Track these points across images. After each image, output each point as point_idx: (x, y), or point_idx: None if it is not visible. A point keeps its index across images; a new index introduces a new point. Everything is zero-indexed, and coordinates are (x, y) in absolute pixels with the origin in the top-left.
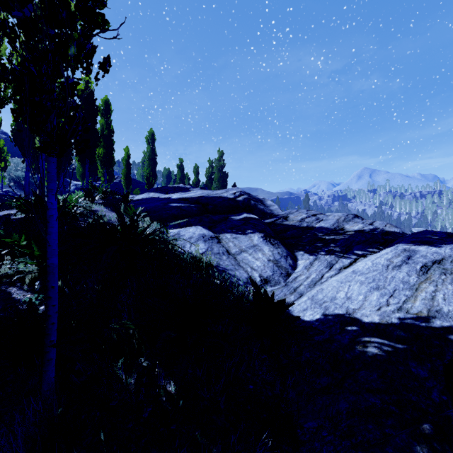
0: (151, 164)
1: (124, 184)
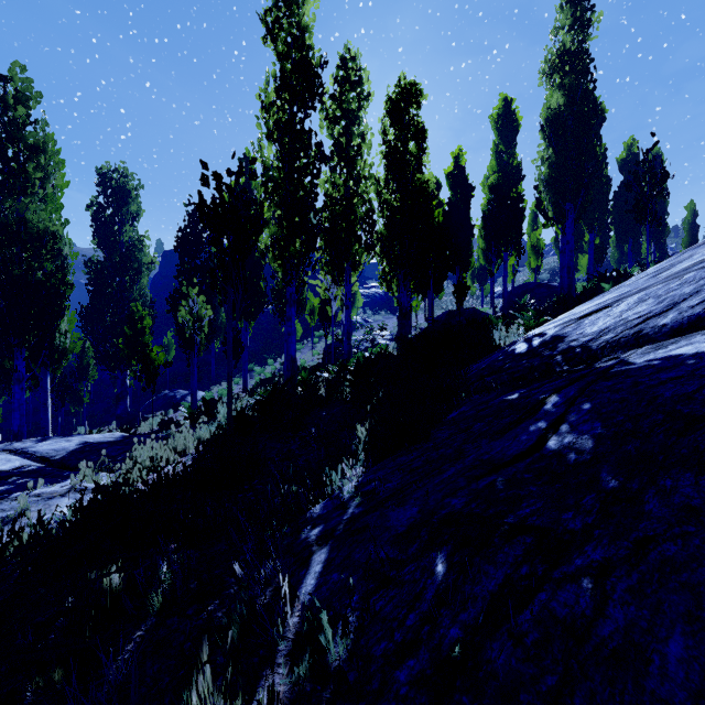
0: None
1: None
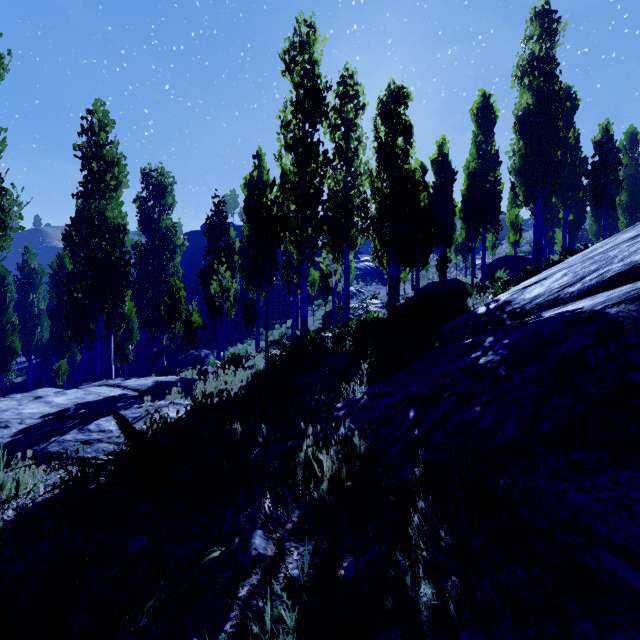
0: None
1: None
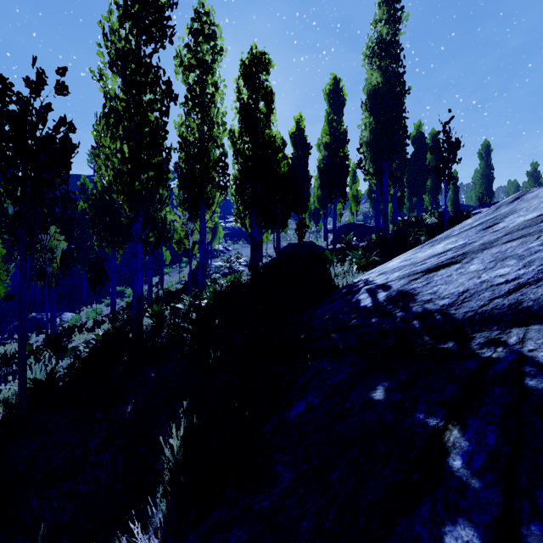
0: (485, 181)
1: (451, 210)
